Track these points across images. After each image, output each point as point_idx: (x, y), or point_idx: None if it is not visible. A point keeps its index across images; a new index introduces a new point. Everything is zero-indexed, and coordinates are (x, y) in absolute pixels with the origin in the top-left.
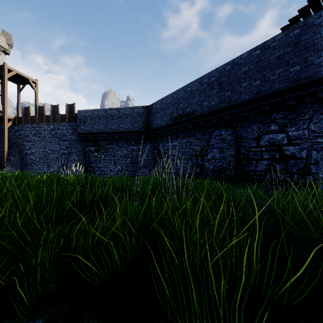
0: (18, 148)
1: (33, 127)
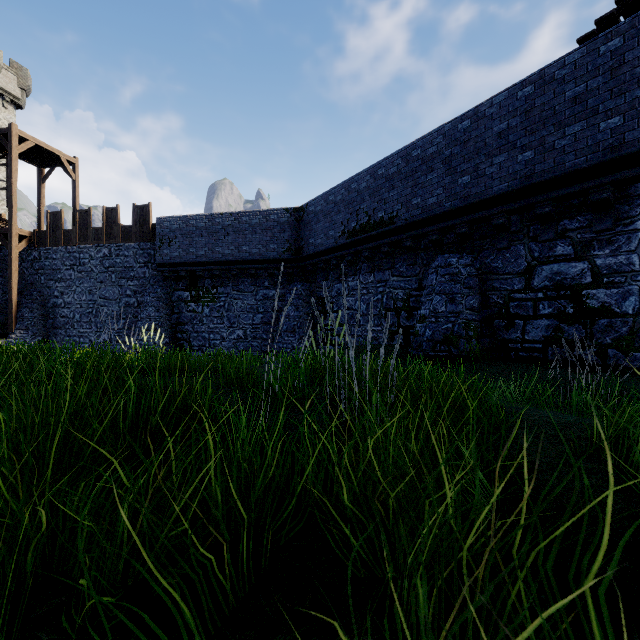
0: (39, 293)
1: (68, 252)
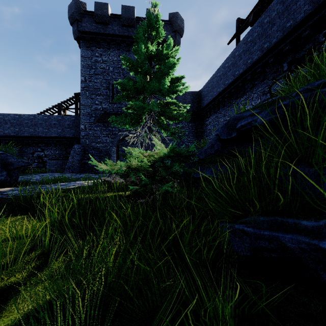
0: None
1: None
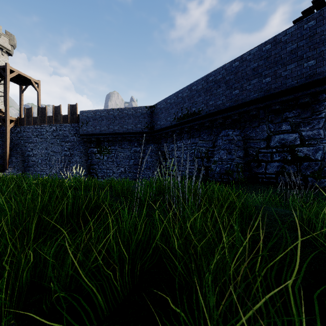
0: (20, 149)
1: (35, 128)
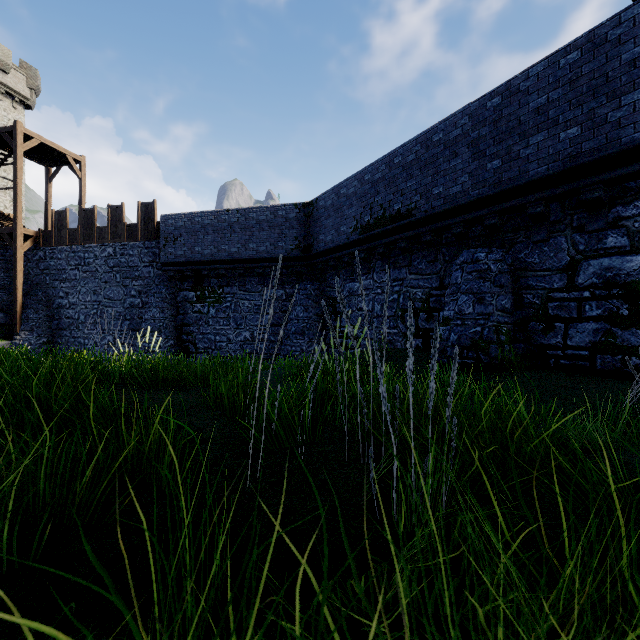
0: (44, 294)
1: (72, 251)
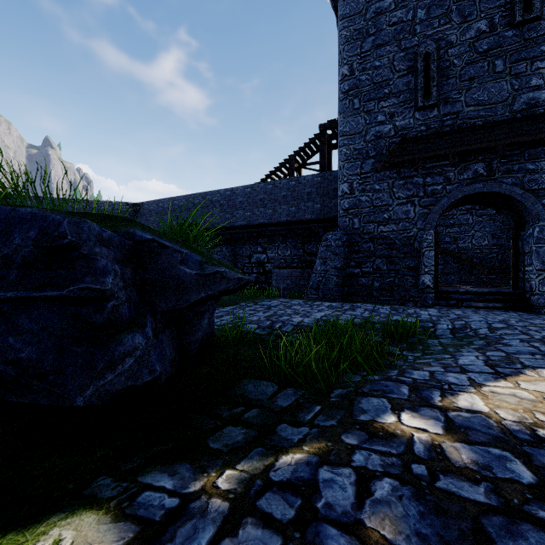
0: None
1: None
